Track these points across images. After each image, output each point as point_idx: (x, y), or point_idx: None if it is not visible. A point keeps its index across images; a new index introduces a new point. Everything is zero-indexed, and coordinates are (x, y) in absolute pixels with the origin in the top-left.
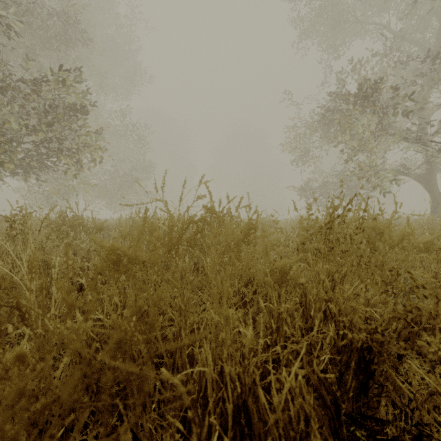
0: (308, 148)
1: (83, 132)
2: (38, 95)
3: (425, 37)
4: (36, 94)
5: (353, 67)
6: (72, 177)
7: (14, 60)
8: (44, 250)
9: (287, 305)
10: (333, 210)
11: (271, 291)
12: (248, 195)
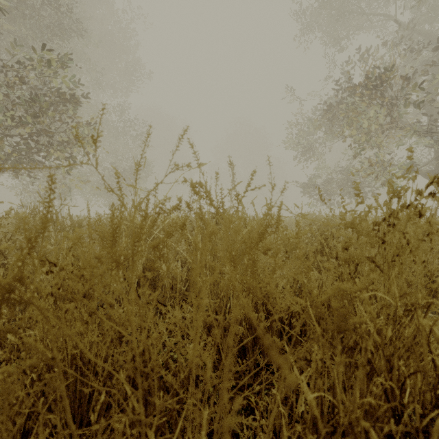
0: (311, 144)
1: (74, 125)
2: (24, 83)
3: (433, 28)
4: (21, 81)
5: (359, 57)
6: (64, 173)
7: (5, 52)
8: (2, 253)
9: (369, 400)
10: (390, 197)
11: (317, 348)
12: (269, 161)
